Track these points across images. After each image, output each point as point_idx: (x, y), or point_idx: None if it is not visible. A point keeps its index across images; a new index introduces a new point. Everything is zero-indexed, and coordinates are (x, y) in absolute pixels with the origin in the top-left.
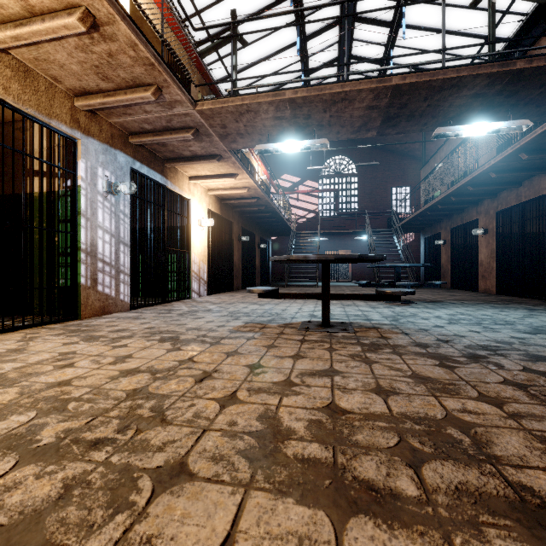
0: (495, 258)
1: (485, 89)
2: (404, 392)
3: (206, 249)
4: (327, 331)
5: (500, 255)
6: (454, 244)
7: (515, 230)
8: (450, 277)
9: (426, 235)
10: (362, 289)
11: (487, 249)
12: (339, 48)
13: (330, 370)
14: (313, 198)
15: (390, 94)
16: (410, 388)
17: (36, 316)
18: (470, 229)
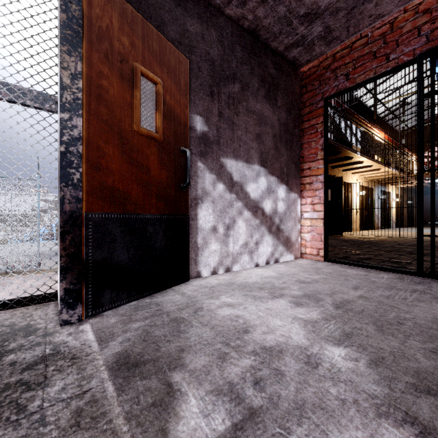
0: None
1: None
2: None
3: (394, 209)
4: None
5: None
6: None
7: None
8: None
9: None
10: None
11: None
12: None
13: None
14: None
15: None
16: None
17: None
18: None
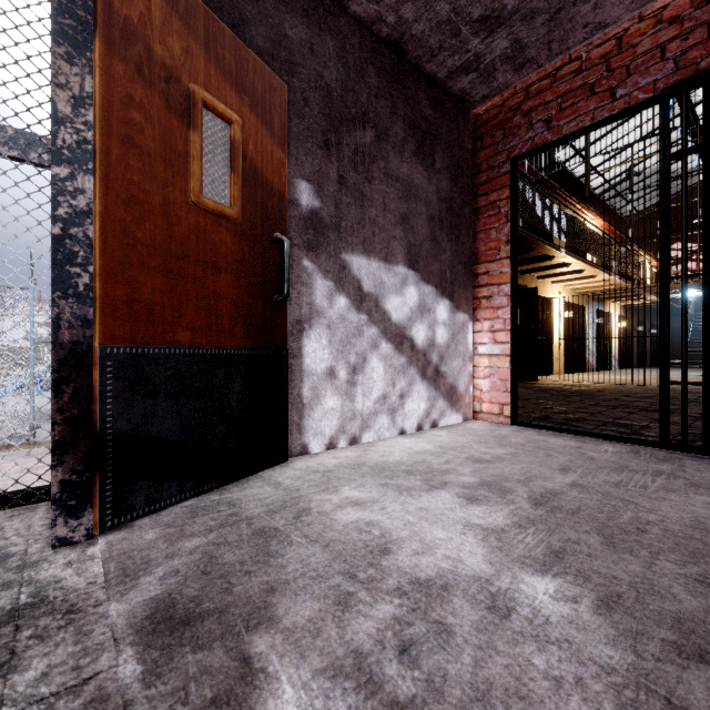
0: None
1: None
2: None
3: (617, 340)
4: None
5: None
6: None
7: None
8: None
9: None
10: None
11: None
12: None
13: None
14: None
15: None
16: None
17: None
18: None
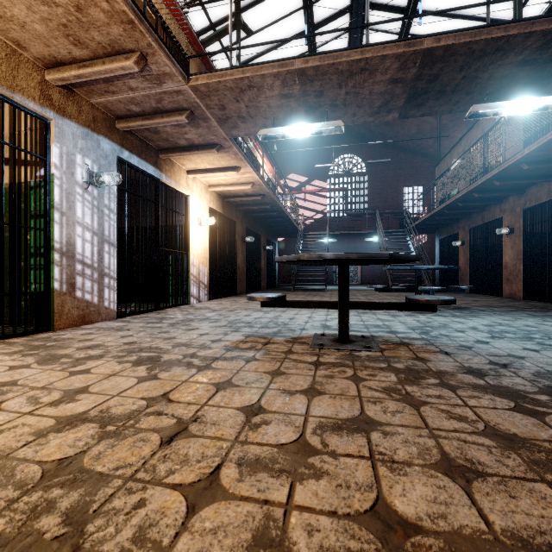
0: (522, 260)
1: (535, 53)
2: (493, 472)
3: (206, 250)
4: (346, 349)
5: (528, 257)
6: (473, 245)
7: (547, 229)
8: (468, 281)
9: (441, 235)
10: (374, 293)
11: (513, 250)
12: (349, 38)
13: (362, 419)
14: (321, 198)
15: (419, 62)
16: (498, 461)
17: (4, 327)
18: (491, 228)
